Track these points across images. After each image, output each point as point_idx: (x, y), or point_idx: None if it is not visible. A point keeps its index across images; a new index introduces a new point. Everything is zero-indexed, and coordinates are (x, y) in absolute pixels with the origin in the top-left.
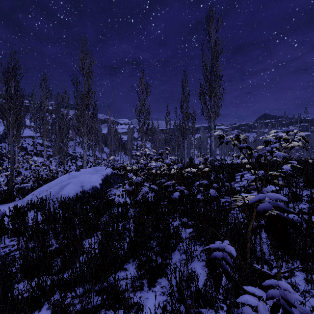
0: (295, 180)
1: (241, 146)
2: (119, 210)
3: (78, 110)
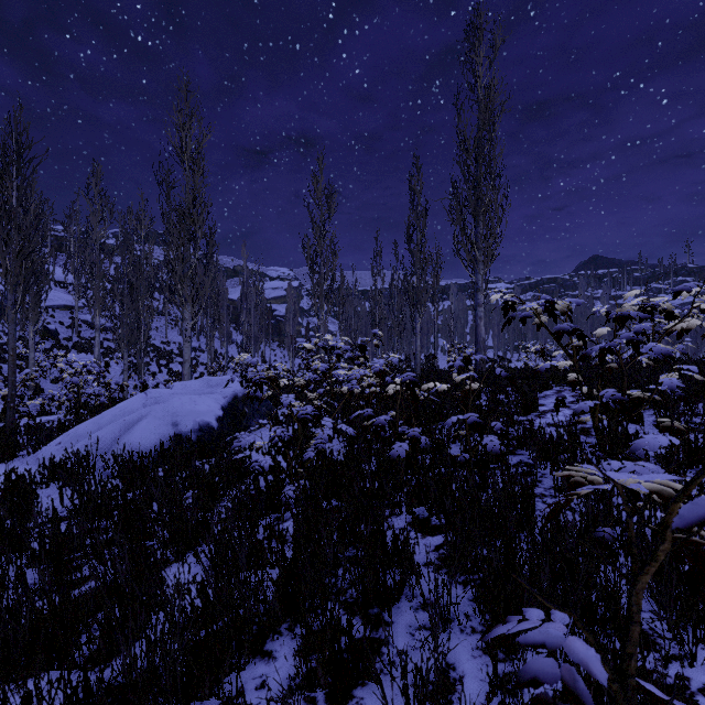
0: (684, 411)
1: (560, 330)
2: (261, 483)
3: (171, 245)
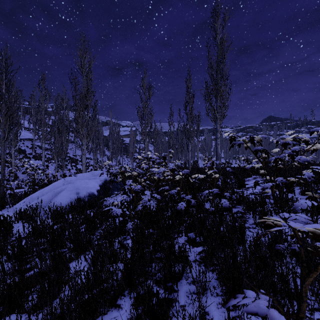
0: (314, 187)
1: (256, 149)
2: (117, 221)
3: (77, 110)
